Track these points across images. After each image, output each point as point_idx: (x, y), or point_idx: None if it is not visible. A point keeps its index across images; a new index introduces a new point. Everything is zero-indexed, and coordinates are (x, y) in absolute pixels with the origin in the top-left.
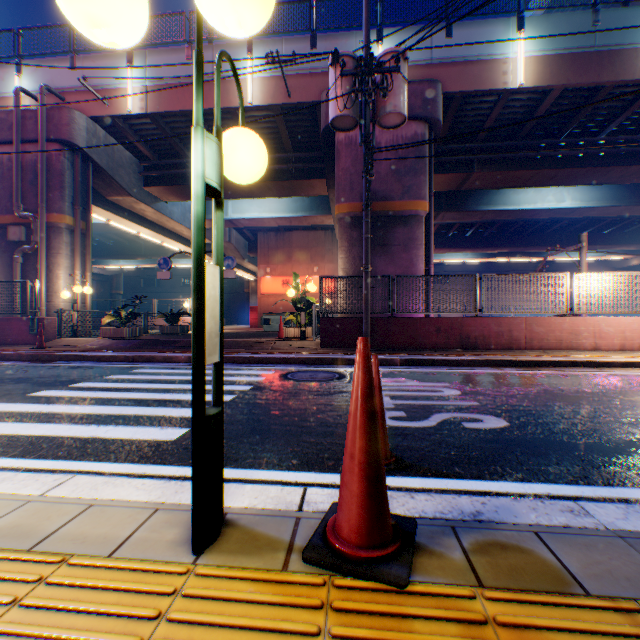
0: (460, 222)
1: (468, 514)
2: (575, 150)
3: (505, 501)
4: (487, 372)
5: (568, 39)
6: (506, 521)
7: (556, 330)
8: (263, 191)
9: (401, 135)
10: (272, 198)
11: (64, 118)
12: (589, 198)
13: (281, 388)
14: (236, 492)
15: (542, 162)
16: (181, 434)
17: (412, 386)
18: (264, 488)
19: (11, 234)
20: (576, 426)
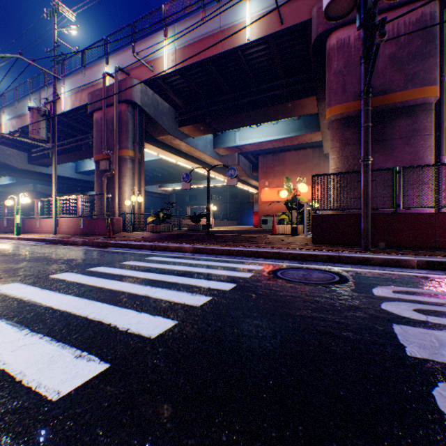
0: None
1: None
2: None
3: None
4: None
5: None
6: None
7: None
8: (260, 117)
9: (403, 21)
10: (268, 125)
11: (127, 85)
12: None
13: (267, 291)
14: None
15: None
16: (82, 381)
17: None
18: None
19: (101, 166)
20: None
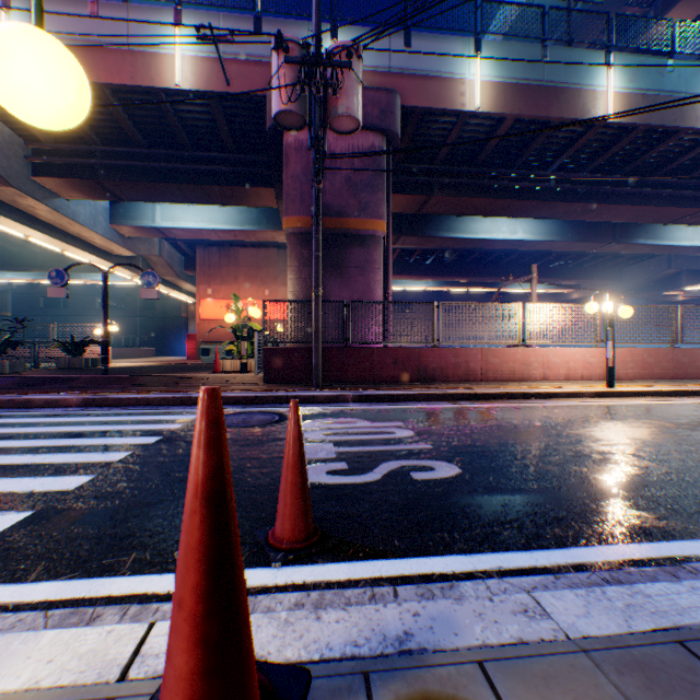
0: (422, 248)
1: (393, 641)
2: (527, 183)
3: (445, 606)
4: (444, 407)
5: (520, 70)
6: (443, 646)
7: (510, 361)
8: (199, 196)
9: (358, 145)
10: (213, 206)
11: None
12: (538, 232)
13: None
14: (17, 653)
15: (497, 191)
16: (13, 523)
17: (362, 428)
18: (77, 635)
19: None
20: (529, 468)
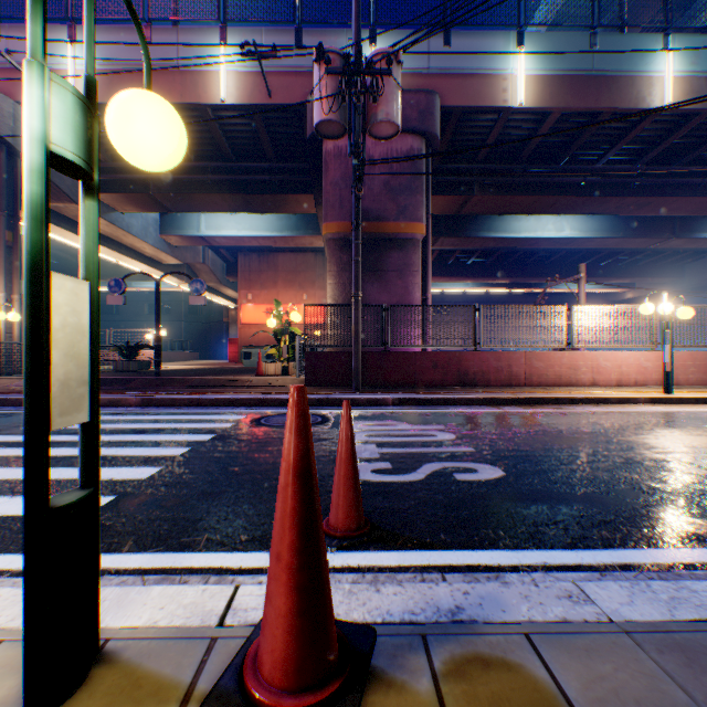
0: (461, 249)
1: (446, 612)
2: (574, 178)
3: (493, 588)
4: (485, 412)
5: (567, 60)
6: (492, 620)
7: (556, 365)
8: (242, 205)
9: (396, 149)
10: (253, 214)
11: None
12: (587, 228)
13: (250, 437)
14: (135, 601)
15: (542, 188)
16: (101, 505)
17: (403, 430)
18: (179, 591)
19: None
20: (575, 473)
